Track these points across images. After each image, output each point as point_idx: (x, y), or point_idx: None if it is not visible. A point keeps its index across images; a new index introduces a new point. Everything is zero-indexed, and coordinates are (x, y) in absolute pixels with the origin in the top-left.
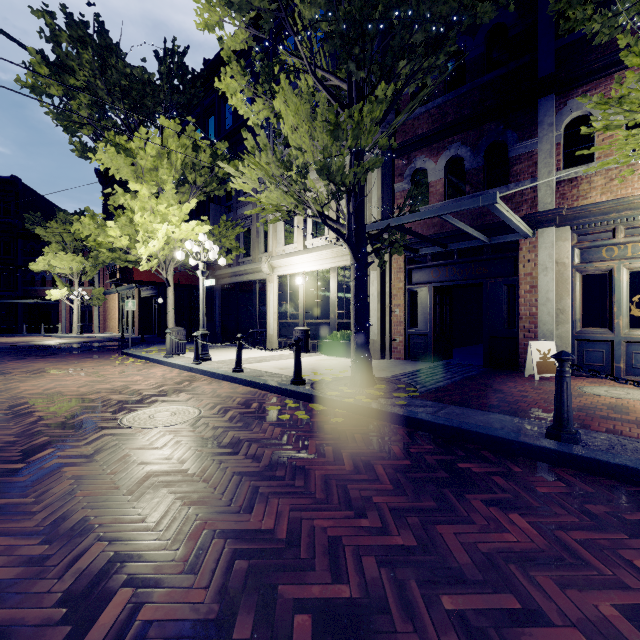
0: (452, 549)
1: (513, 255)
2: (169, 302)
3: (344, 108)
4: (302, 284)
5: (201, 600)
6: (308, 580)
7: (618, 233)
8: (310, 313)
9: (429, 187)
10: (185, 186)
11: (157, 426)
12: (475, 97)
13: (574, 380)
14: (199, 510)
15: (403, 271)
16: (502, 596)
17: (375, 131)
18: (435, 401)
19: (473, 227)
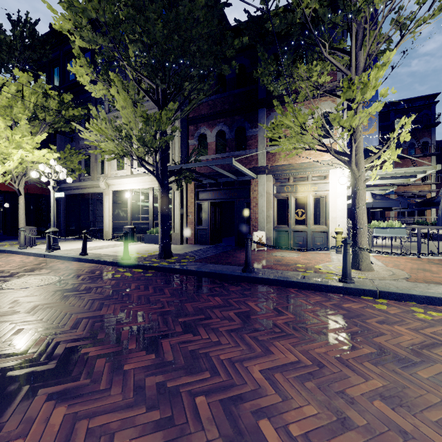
0: (188, 308)
1: (248, 187)
2: (20, 207)
3: (154, 101)
4: (130, 197)
5: (81, 334)
6: (128, 323)
7: (290, 180)
8: (135, 216)
9: (208, 145)
10: (36, 121)
11: (31, 286)
12: (231, 100)
13: (272, 250)
14: (73, 313)
15: (194, 192)
16: (200, 316)
17: (169, 123)
18: (202, 263)
19: (229, 171)
